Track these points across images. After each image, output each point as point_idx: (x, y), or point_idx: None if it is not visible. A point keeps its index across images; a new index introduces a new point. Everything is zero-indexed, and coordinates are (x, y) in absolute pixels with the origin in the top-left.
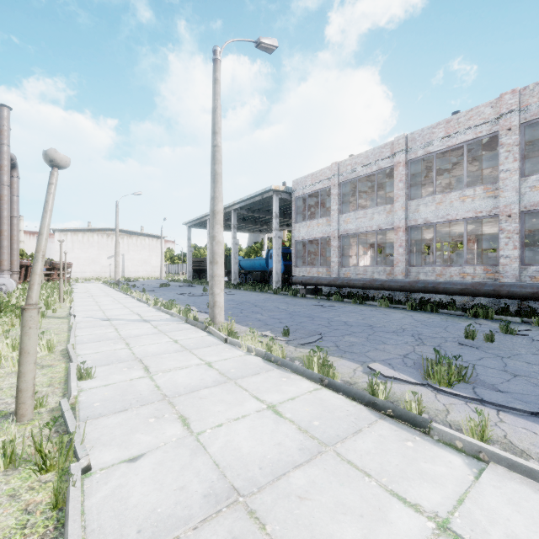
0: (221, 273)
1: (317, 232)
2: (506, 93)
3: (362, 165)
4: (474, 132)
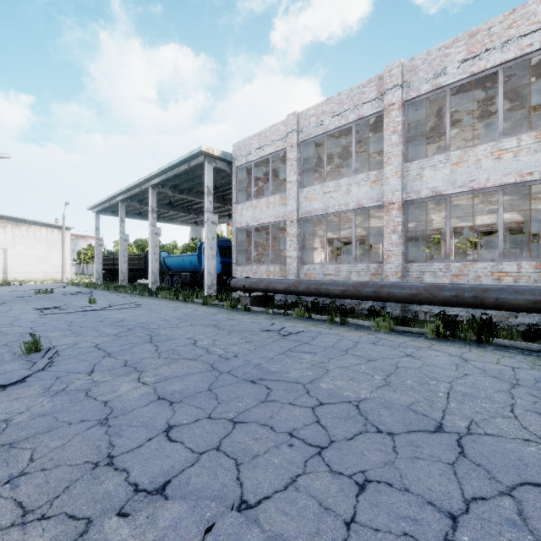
0: None
1: (267, 215)
2: None
3: (333, 114)
4: (518, 46)
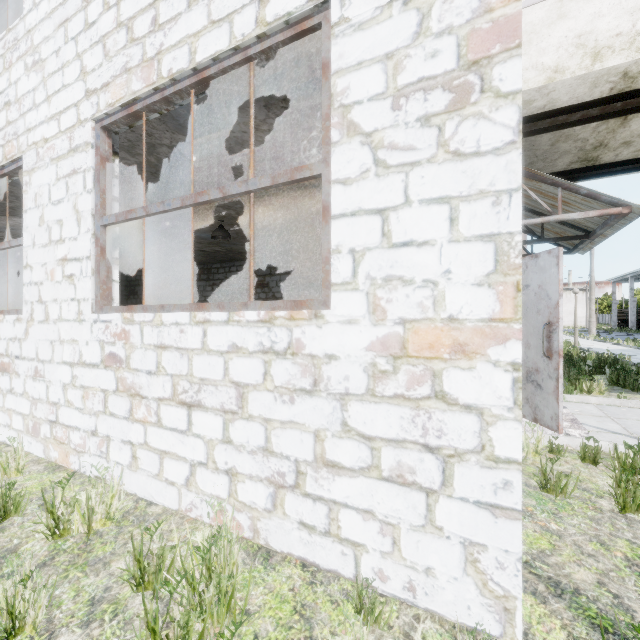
0: (593, 321)
1: None
2: None
3: None
4: None
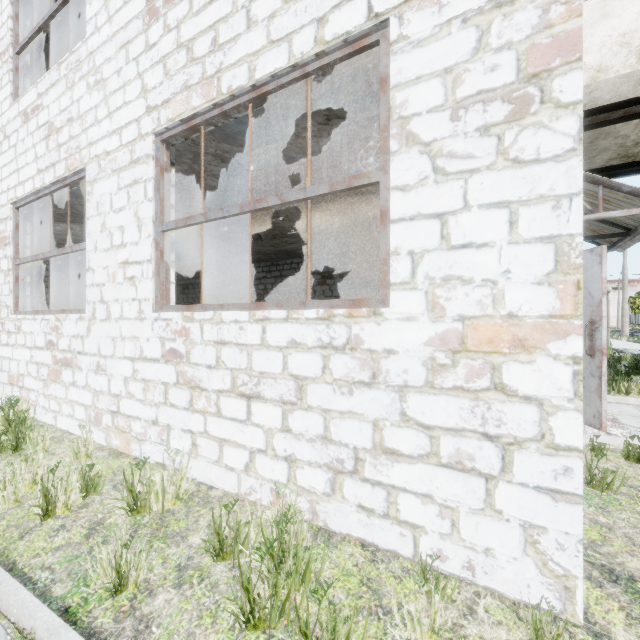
0: (626, 320)
1: None
2: None
3: None
4: None
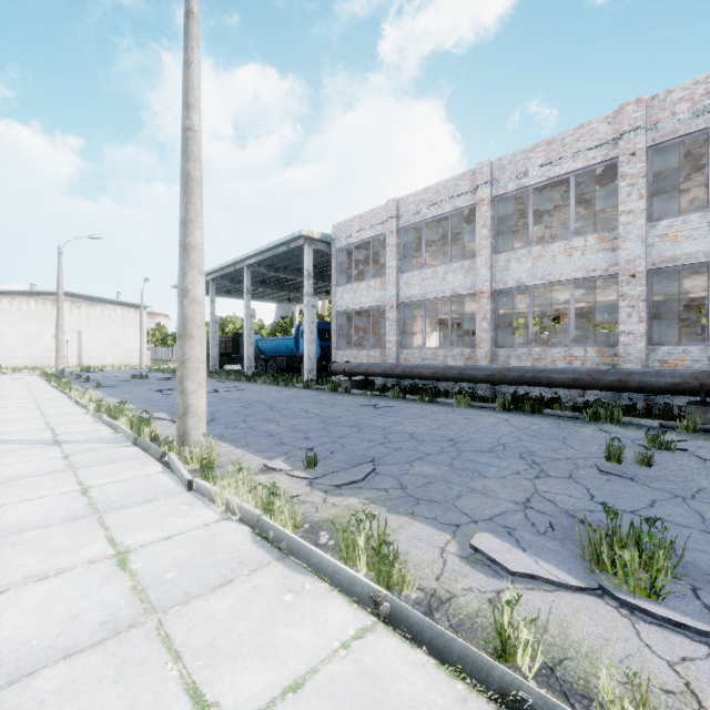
0: (199, 355)
1: (368, 300)
2: (629, 104)
3: (431, 203)
4: (585, 158)
